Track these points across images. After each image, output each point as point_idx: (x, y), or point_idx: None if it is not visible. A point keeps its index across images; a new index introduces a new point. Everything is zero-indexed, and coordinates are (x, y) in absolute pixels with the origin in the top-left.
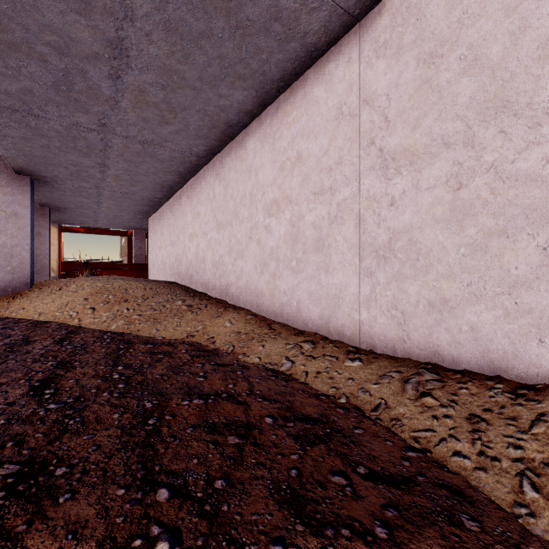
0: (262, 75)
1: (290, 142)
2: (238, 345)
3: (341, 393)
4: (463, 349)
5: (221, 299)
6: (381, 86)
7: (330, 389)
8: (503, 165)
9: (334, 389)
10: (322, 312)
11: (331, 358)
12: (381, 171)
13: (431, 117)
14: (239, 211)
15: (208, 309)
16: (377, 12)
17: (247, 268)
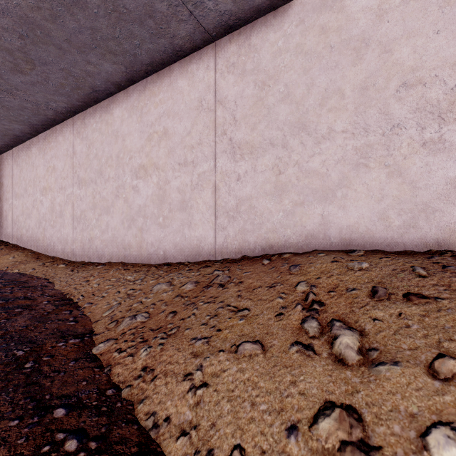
0: (29, 122)
1: (51, 158)
2: (11, 266)
3: (45, 275)
4: (95, 255)
5: (17, 245)
6: (78, 149)
7: (41, 275)
8: (101, 193)
9: (43, 275)
10: (62, 247)
11: (55, 266)
12: (78, 185)
13: (89, 169)
14: (28, 189)
15: (2, 251)
16: (77, 117)
17: (32, 225)
